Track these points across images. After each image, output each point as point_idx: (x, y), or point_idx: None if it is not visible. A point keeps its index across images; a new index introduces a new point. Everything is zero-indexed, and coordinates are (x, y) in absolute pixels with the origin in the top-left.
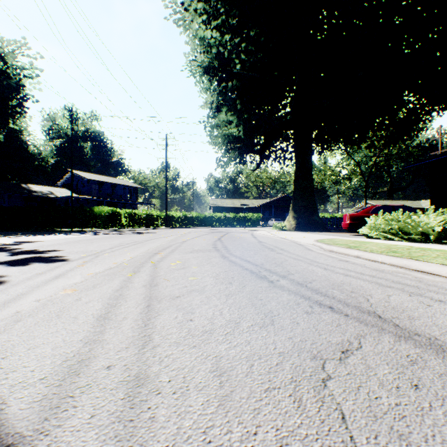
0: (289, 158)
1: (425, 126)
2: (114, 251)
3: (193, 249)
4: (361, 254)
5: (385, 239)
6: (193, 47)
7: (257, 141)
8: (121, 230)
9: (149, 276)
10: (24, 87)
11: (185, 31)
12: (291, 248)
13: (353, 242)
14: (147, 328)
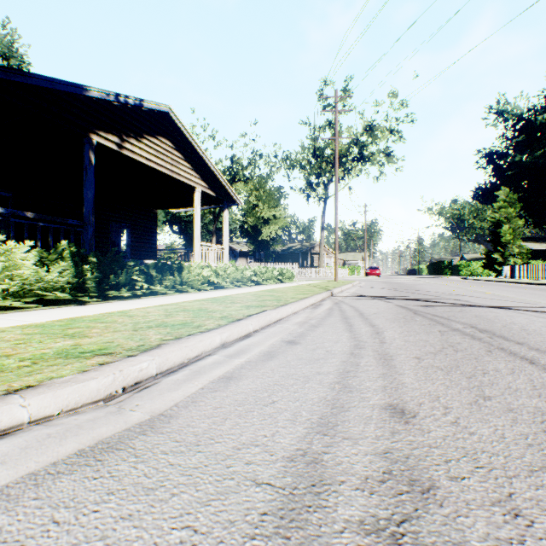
0: None
1: None
2: None
3: None
4: (229, 335)
5: None
6: None
7: None
8: None
9: None
10: None
11: None
12: (202, 485)
13: None
14: None
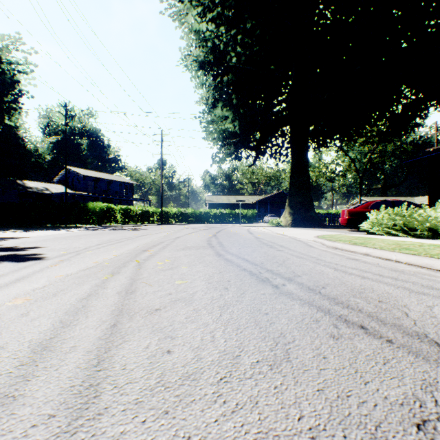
0: (285, 154)
1: (422, 121)
2: (99, 248)
3: (186, 246)
4: (371, 251)
5: (388, 235)
6: (188, 41)
7: (253, 137)
8: (115, 226)
9: (129, 279)
10: (19, 83)
11: (180, 24)
12: (291, 245)
13: (356, 238)
14: (98, 369)
